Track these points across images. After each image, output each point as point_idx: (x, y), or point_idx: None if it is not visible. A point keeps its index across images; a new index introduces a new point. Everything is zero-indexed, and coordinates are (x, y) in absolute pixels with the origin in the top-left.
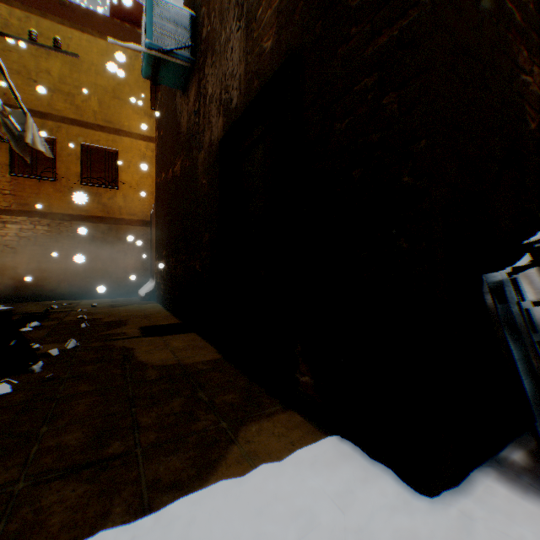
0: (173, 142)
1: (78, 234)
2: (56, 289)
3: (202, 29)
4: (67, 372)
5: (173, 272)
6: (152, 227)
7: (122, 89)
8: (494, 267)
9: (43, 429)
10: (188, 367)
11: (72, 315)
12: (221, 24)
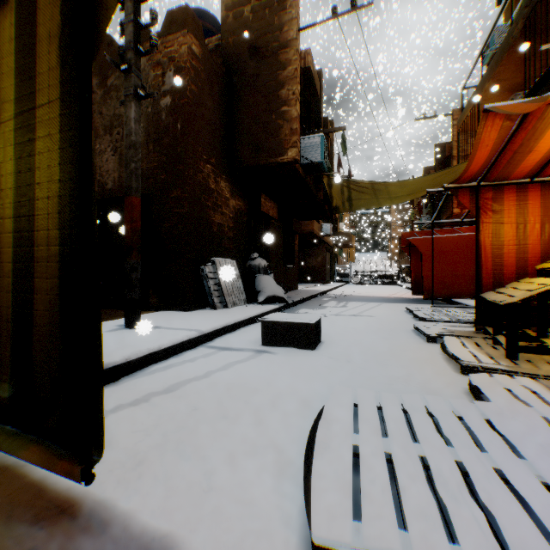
0: None
1: None
2: None
3: None
4: None
5: None
6: None
7: None
8: (204, 265)
9: None
10: None
11: None
12: (96, 137)
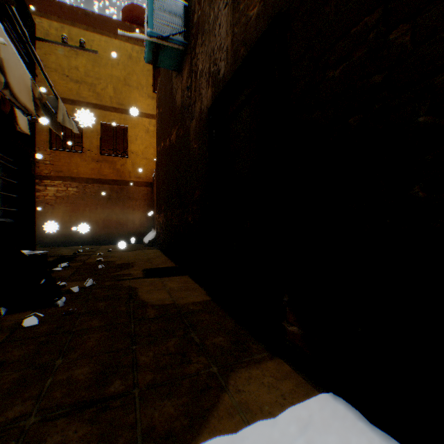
0: (170, 116)
1: (98, 194)
2: (82, 237)
3: (194, 15)
4: (83, 307)
5: (170, 223)
6: (153, 187)
7: (131, 78)
8: None
9: (58, 361)
10: (182, 307)
11: (92, 258)
12: (210, 6)
